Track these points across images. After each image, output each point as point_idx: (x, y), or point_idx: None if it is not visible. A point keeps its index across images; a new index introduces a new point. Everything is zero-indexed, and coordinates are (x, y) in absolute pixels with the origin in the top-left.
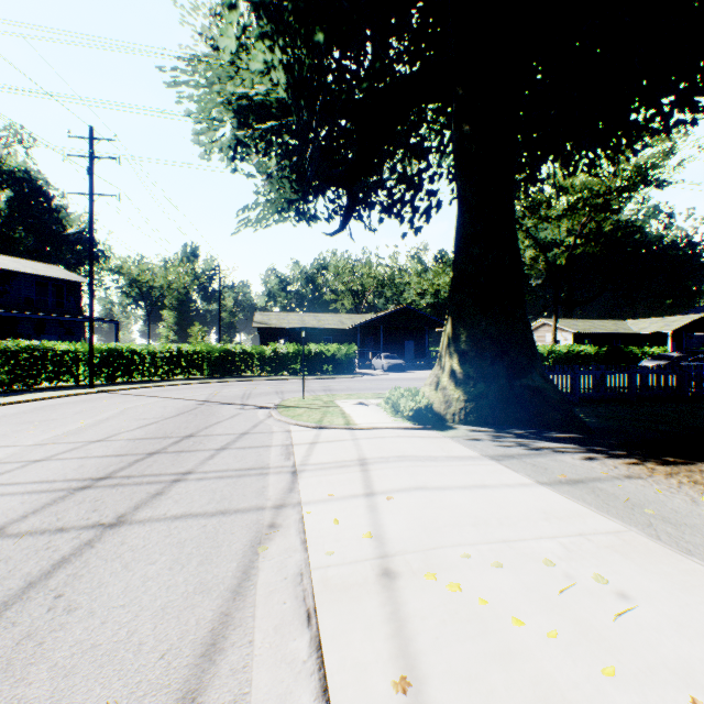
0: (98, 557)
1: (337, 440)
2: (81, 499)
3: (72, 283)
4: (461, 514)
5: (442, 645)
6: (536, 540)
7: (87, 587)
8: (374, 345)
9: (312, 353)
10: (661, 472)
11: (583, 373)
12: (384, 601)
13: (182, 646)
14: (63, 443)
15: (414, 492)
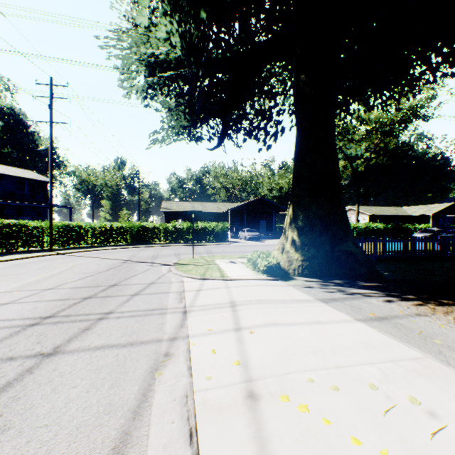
0: (34, 381)
1: (215, 288)
2: (30, 334)
3: (41, 182)
4: (304, 344)
5: None
6: (360, 366)
7: (21, 409)
8: (240, 223)
9: (199, 228)
10: (440, 311)
11: (379, 241)
12: (250, 420)
13: None
14: (25, 291)
15: (269, 327)
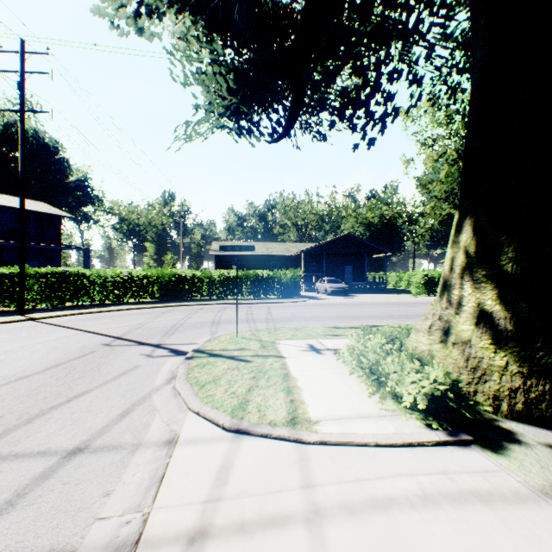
0: None
1: (264, 520)
2: None
3: (52, 216)
4: None
5: None
6: None
7: None
8: (317, 270)
9: (259, 277)
10: None
11: None
12: None
13: None
14: None
15: None
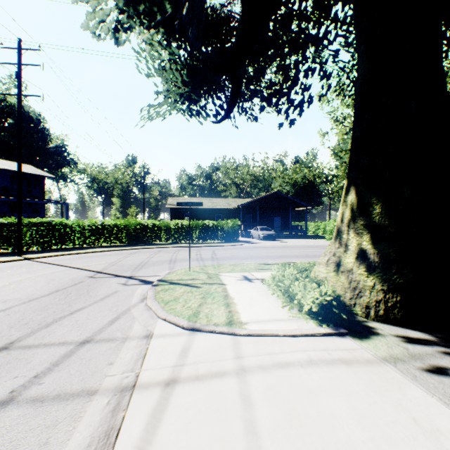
0: None
1: (211, 374)
2: None
3: (37, 176)
4: None
5: None
6: None
7: None
8: (252, 220)
9: (206, 226)
10: None
11: None
12: None
13: None
14: None
15: None
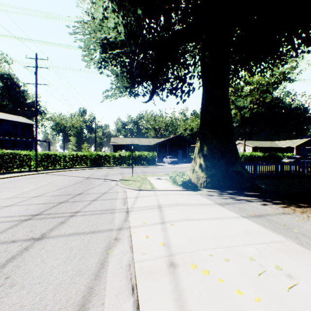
0: (30, 256)
1: (147, 196)
2: (25, 225)
3: (29, 124)
4: (207, 232)
5: (201, 305)
6: (244, 246)
7: (22, 273)
8: (164, 152)
9: (137, 156)
10: (298, 211)
11: (258, 165)
12: (171, 280)
13: (67, 306)
14: (20, 198)
15: (184, 221)
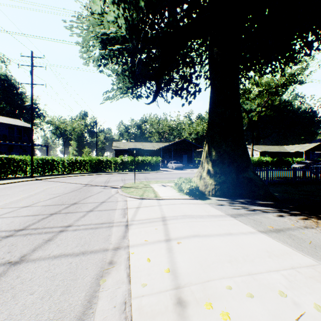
0: None
1: (150, 206)
2: (4, 244)
3: (26, 127)
4: (221, 254)
5: None
6: (268, 273)
7: None
8: (168, 157)
9: (140, 161)
10: None
11: (270, 170)
12: None
13: None
14: (7, 208)
15: (192, 238)
